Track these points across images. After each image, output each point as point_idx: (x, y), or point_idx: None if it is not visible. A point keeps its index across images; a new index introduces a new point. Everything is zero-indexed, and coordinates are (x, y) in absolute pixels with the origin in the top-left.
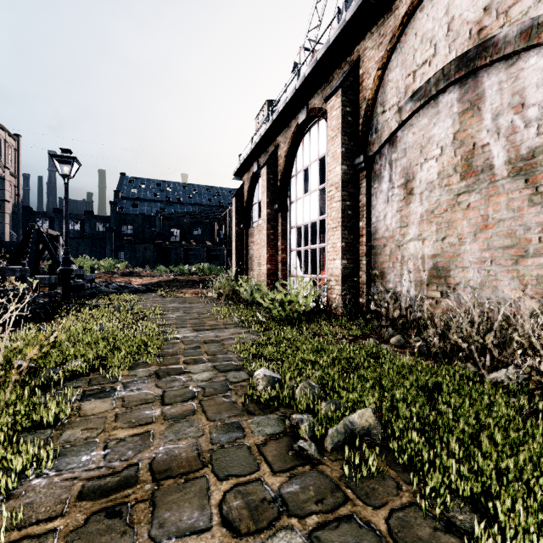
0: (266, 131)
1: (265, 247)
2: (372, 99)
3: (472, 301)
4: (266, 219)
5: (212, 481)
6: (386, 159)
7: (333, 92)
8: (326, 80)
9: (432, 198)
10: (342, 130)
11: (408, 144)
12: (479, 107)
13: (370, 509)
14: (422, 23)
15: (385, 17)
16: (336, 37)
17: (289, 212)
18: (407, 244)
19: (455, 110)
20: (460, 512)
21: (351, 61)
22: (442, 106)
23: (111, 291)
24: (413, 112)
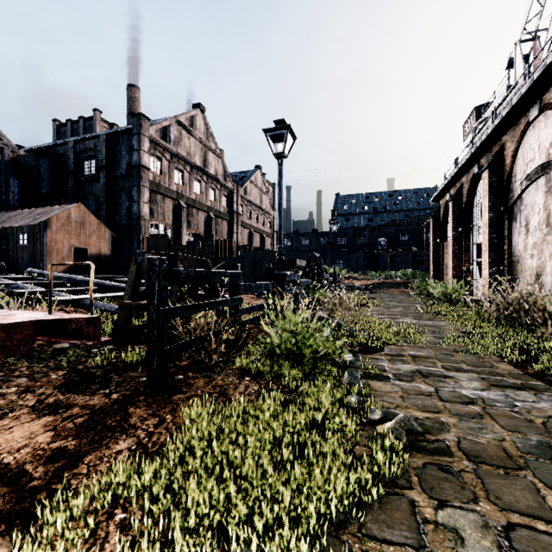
0: (451, 178)
1: (451, 259)
2: (508, 173)
3: (549, 292)
4: (452, 239)
5: (399, 315)
6: (518, 209)
7: (483, 170)
8: (488, 150)
9: (535, 235)
10: (488, 193)
11: (527, 203)
12: (551, 191)
13: (428, 319)
14: (530, 138)
15: (514, 127)
16: (484, 139)
17: (472, 232)
18: (526, 261)
19: (543, 190)
20: (445, 320)
21: (500, 145)
22: (539, 186)
23: (345, 288)
24: (527, 186)
